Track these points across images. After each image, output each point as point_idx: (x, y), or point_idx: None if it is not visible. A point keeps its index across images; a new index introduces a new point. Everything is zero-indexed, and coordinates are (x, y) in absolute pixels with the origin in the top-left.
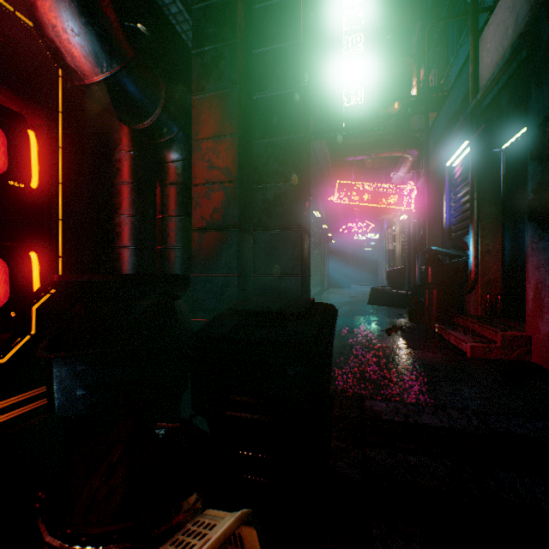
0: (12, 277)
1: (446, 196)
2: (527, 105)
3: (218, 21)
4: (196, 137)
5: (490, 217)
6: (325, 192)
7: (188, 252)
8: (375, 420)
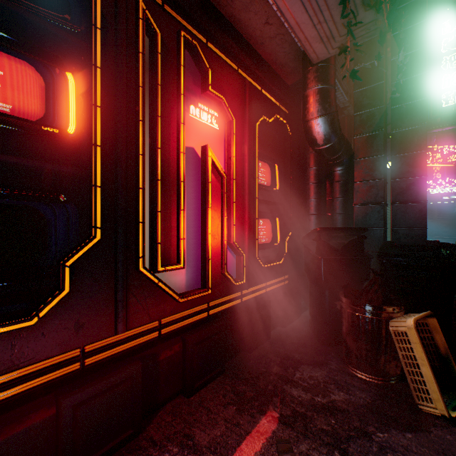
0: (272, 229)
1: None
2: None
3: (370, 97)
4: (356, 157)
5: None
6: None
7: (347, 216)
8: None
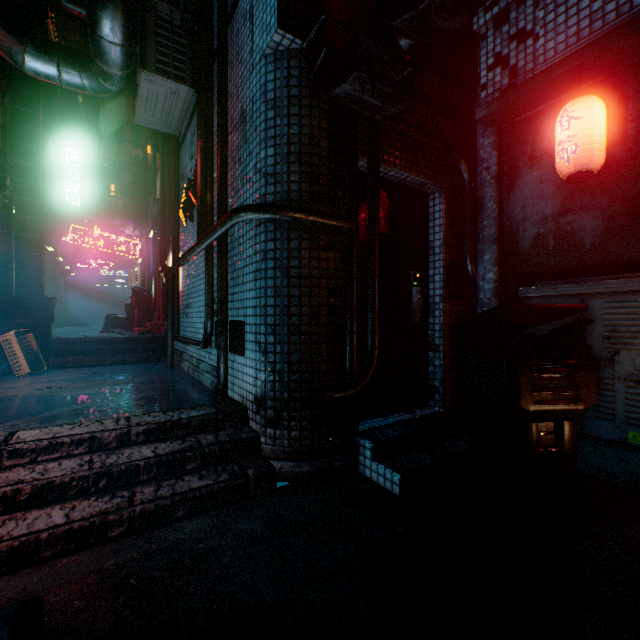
0: None
1: (152, 255)
2: None
3: None
4: None
5: None
6: (61, 228)
7: None
8: (75, 339)
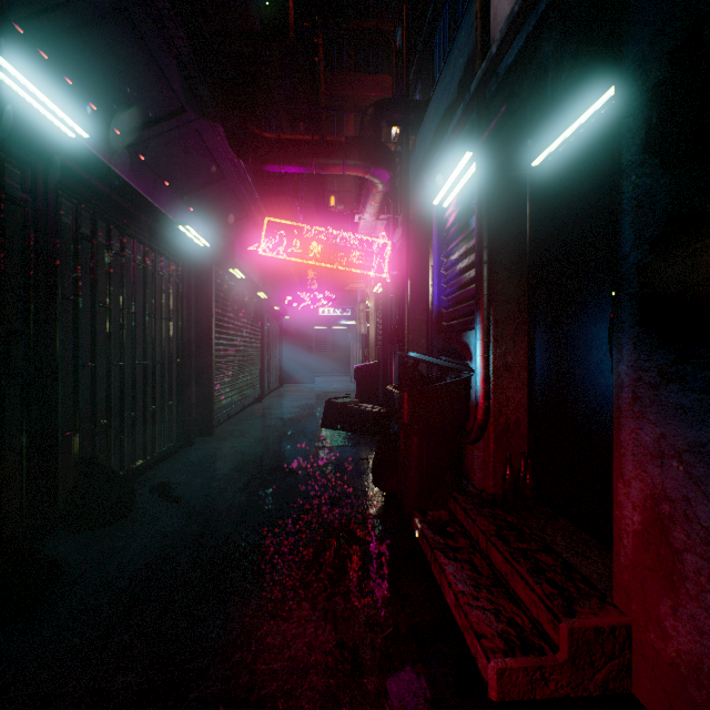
0: None
1: (434, 257)
2: (622, 23)
3: None
4: None
5: (509, 300)
6: (259, 238)
7: None
8: None
